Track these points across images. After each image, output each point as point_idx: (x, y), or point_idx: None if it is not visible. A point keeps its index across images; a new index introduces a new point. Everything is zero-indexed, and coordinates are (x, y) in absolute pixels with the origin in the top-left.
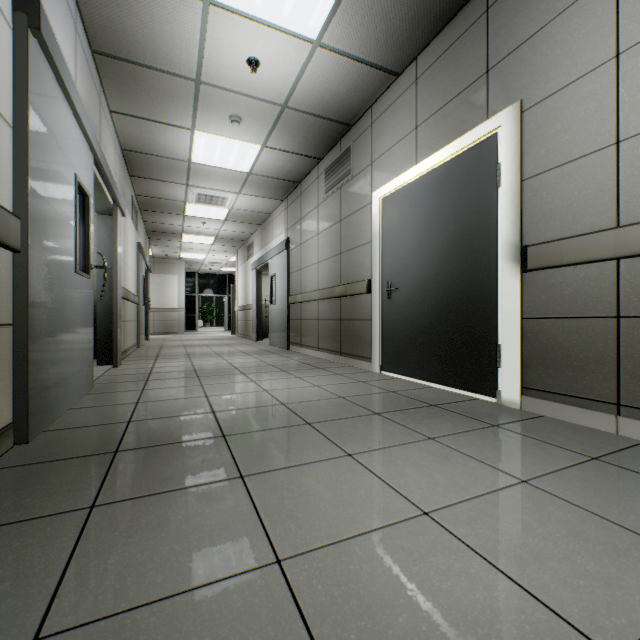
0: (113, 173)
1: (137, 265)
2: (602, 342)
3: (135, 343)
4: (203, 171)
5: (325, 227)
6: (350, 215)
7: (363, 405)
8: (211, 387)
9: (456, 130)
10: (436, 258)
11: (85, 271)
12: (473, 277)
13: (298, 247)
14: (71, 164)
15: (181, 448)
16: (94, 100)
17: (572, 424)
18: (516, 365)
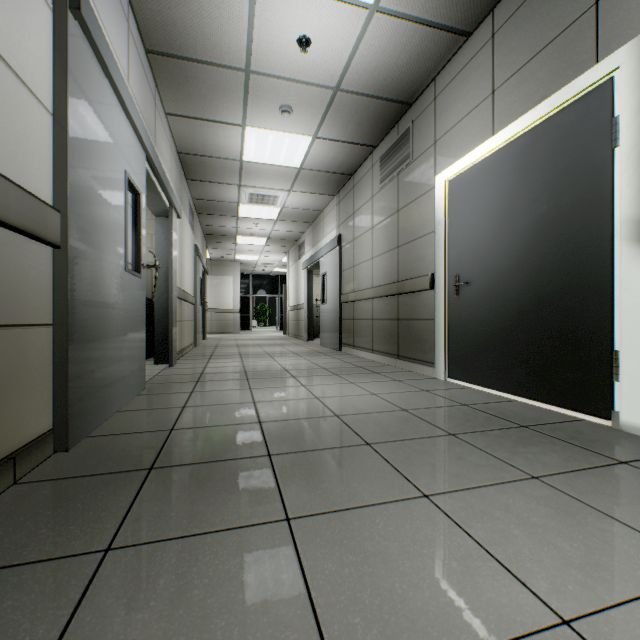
0: (169, 175)
1: (194, 267)
2: None
3: (192, 342)
4: (254, 169)
5: (380, 219)
6: (409, 204)
7: (432, 422)
8: (259, 391)
9: (549, 85)
10: (520, 245)
11: (137, 270)
12: (575, 266)
13: (350, 243)
14: (120, 160)
15: (220, 469)
16: (148, 101)
17: None
18: None
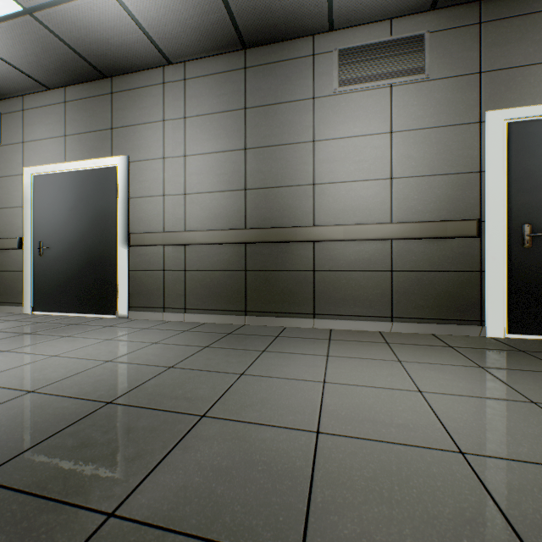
0: None
1: None
2: (160, 281)
3: None
4: None
5: None
6: None
7: (16, 332)
8: None
9: (94, 153)
10: (81, 230)
11: None
12: (104, 246)
13: None
14: None
15: None
16: None
17: (148, 320)
18: (126, 295)
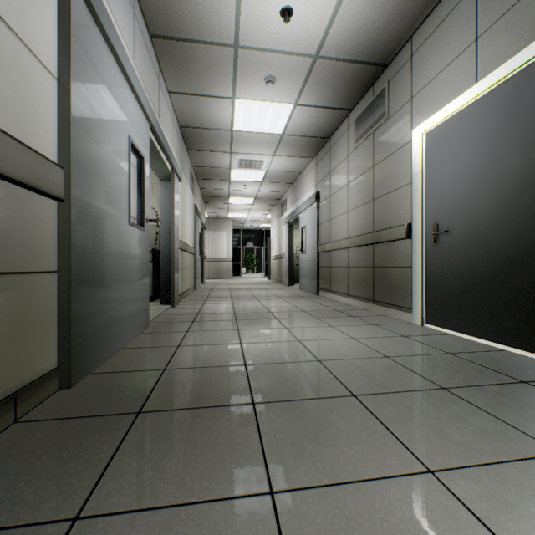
0: (171, 145)
1: (194, 223)
2: None
3: (192, 286)
4: (243, 138)
5: (355, 176)
6: (384, 159)
7: (418, 372)
8: (246, 332)
9: None
10: (510, 190)
11: (141, 224)
12: None
13: (327, 199)
14: (124, 126)
15: (204, 417)
16: (153, 80)
17: None
18: None
